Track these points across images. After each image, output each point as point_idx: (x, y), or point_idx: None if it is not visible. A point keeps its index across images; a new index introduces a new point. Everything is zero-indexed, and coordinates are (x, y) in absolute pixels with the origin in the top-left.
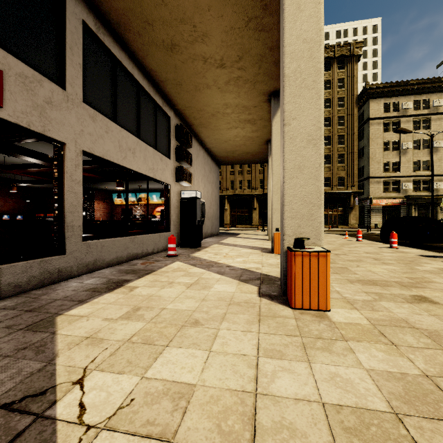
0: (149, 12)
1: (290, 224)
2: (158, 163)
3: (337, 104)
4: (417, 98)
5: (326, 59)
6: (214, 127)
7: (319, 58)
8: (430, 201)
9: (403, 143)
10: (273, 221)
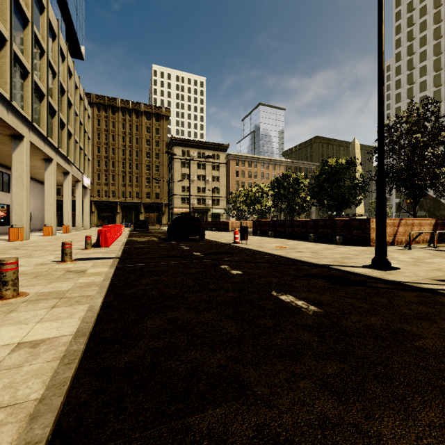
0: (4, 159)
1: (46, 222)
2: (4, 197)
3: (155, 144)
4: (199, 151)
5: (147, 112)
6: (38, 175)
7: (53, 189)
8: (204, 211)
9: (192, 176)
10: (64, 221)
